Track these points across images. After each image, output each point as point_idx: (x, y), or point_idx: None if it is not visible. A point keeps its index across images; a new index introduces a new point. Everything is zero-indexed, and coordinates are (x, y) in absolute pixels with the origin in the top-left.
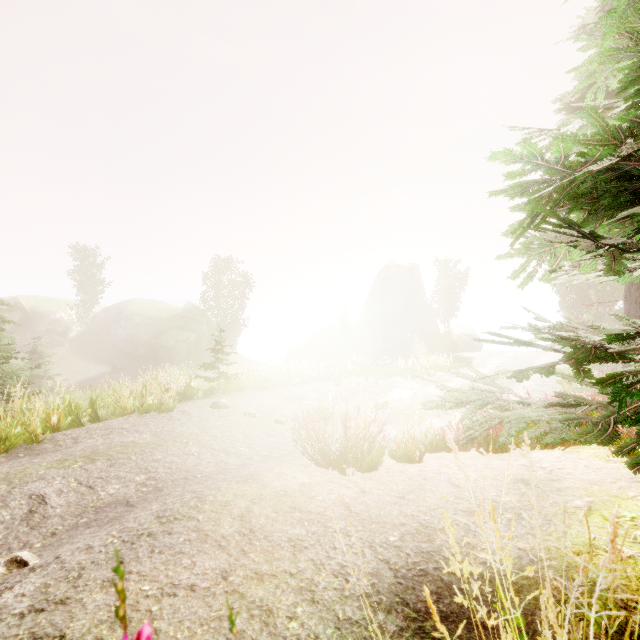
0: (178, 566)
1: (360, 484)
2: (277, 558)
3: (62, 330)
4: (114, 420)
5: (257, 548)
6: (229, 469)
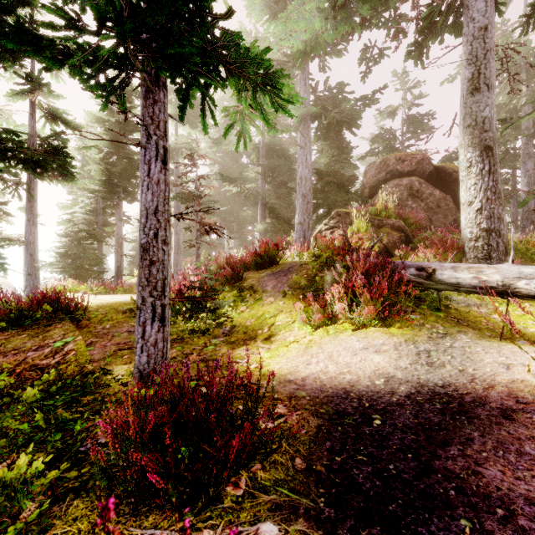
0: None
1: None
2: None
3: None
4: None
5: None
6: None
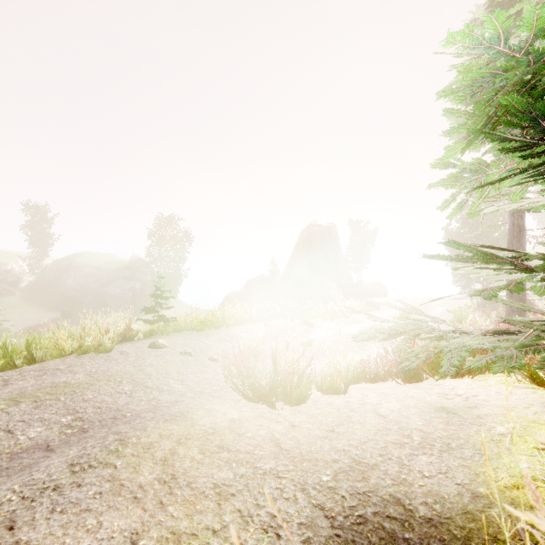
0: (80, 529)
1: (290, 418)
2: (199, 511)
3: (13, 280)
4: (51, 361)
5: (177, 499)
6: (160, 407)
